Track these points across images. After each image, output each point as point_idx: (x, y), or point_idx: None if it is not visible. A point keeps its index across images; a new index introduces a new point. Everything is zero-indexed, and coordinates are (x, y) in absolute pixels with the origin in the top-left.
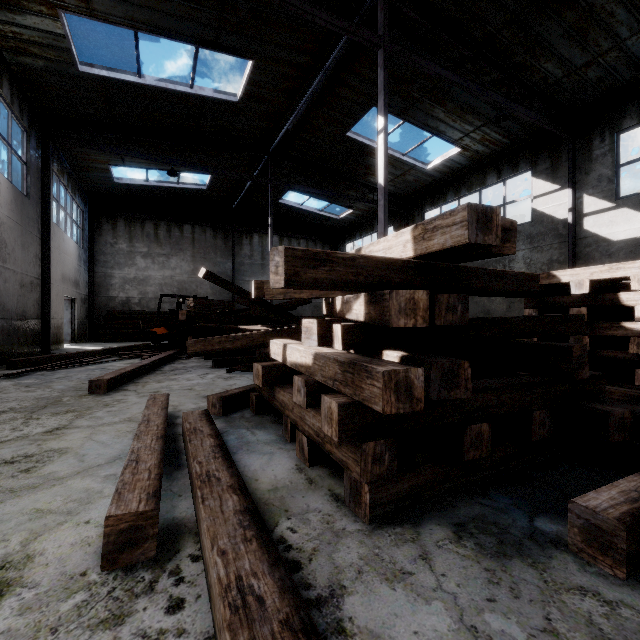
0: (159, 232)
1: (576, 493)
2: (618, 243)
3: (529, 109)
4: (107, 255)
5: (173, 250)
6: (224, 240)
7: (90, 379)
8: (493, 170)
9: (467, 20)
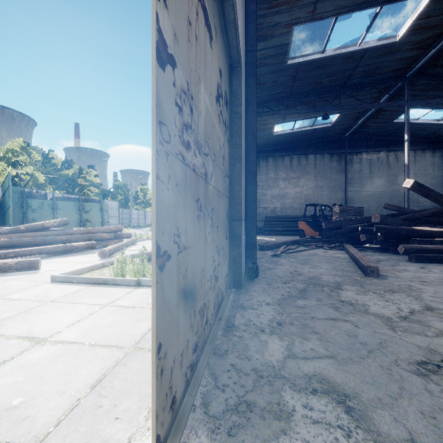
0: (292, 163)
1: None
2: None
3: None
4: (263, 182)
5: (301, 174)
6: (338, 162)
7: (365, 265)
8: None
9: None
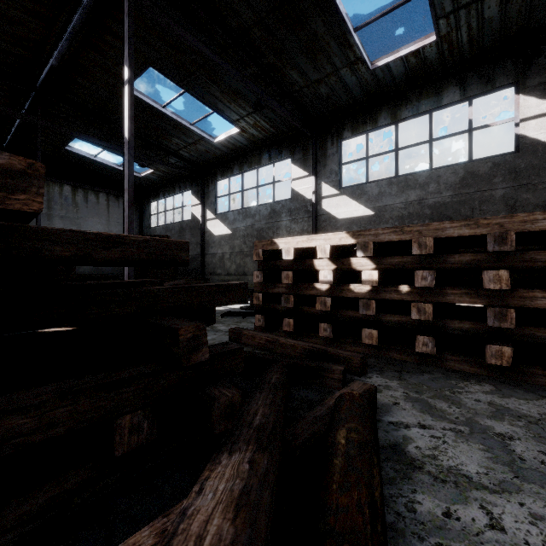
0: None
1: (127, 537)
2: (341, 221)
3: (282, 106)
4: None
5: None
6: None
7: None
8: (266, 153)
9: (223, 6)
